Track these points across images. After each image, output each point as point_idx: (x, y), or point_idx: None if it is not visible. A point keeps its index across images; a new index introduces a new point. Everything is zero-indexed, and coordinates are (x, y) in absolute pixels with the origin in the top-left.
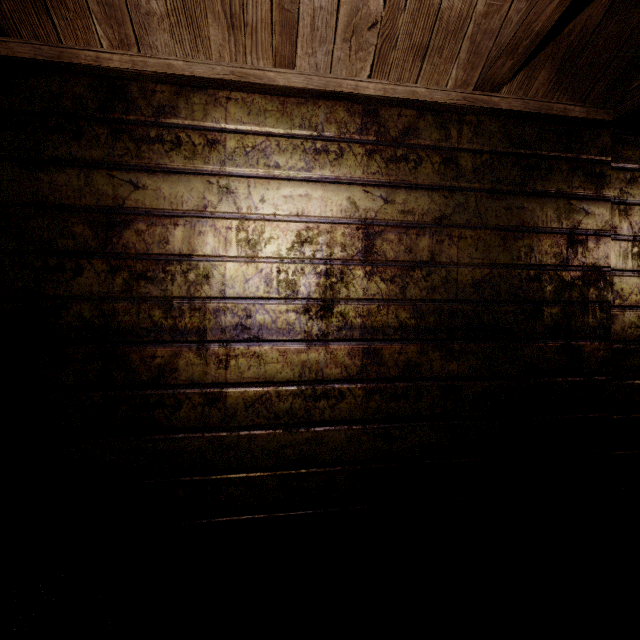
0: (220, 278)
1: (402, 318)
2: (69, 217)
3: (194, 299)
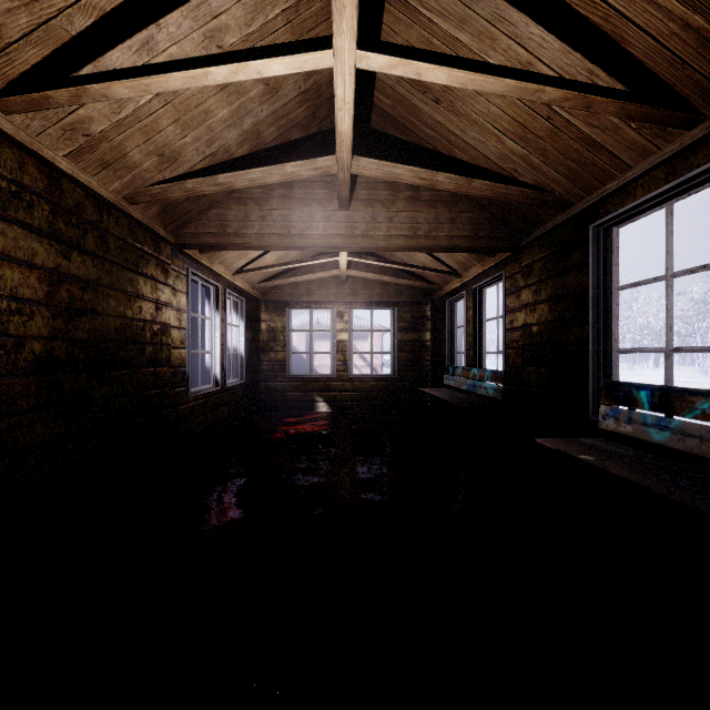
0: None
1: (76, 354)
2: None
3: None
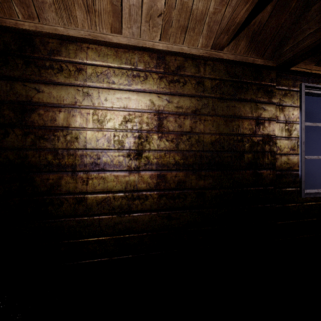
0: (83, 139)
1: (176, 159)
2: (1, 106)
3: (70, 149)
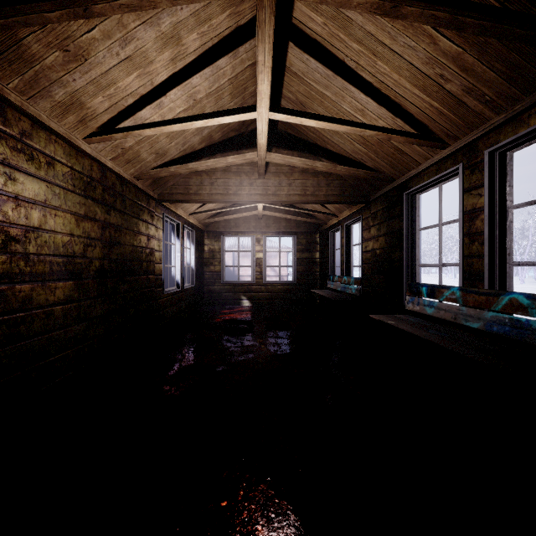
0: (52, 243)
1: (113, 267)
2: None
3: (40, 255)
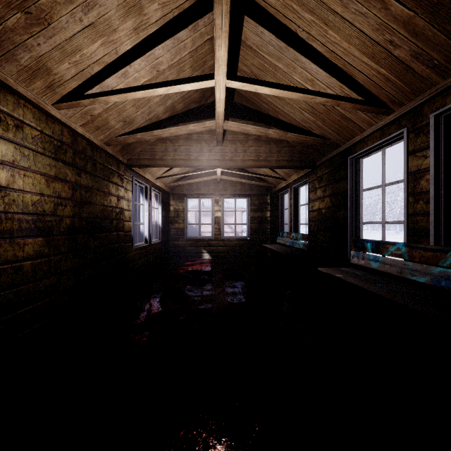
0: (21, 202)
1: (83, 224)
2: None
3: (8, 213)
